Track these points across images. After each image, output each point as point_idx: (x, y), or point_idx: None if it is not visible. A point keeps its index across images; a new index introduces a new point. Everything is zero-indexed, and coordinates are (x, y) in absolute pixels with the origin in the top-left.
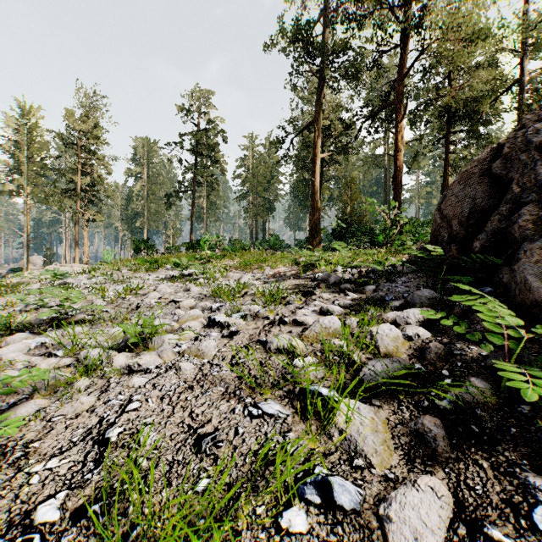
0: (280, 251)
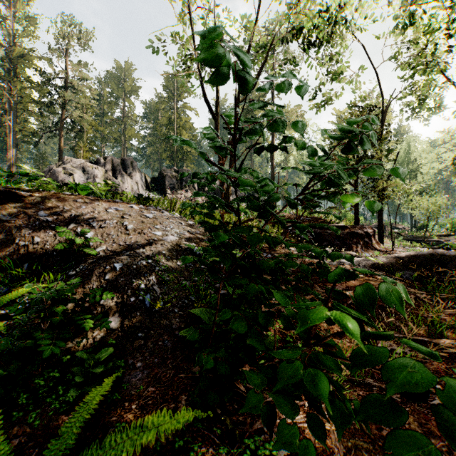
0: None
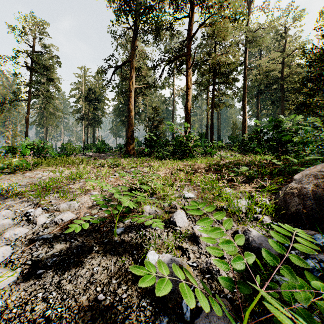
0: (105, 153)
